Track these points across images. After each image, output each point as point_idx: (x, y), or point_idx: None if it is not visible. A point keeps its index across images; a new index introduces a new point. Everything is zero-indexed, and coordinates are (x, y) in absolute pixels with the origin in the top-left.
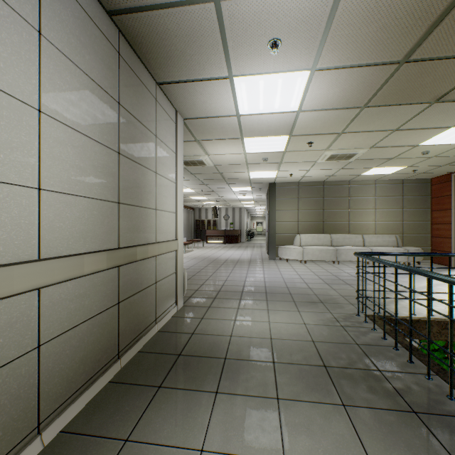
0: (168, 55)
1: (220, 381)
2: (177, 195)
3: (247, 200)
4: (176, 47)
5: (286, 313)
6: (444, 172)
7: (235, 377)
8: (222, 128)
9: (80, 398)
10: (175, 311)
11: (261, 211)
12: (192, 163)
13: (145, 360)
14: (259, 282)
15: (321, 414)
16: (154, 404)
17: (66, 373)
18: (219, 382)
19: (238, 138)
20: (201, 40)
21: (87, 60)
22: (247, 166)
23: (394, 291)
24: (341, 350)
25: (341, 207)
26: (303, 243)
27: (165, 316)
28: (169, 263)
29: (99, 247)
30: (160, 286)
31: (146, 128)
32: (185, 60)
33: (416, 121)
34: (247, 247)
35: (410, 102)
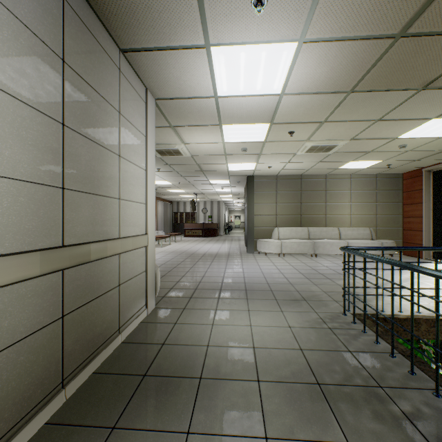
0: (130, 10)
1: (193, 414)
2: (147, 184)
3: (225, 193)
4: None
5: (269, 314)
6: (416, 167)
7: (212, 407)
8: (198, 112)
9: None
10: (144, 315)
11: (239, 205)
12: (167, 153)
13: (100, 386)
14: (238, 278)
15: None
16: None
17: None
18: (192, 416)
19: (216, 124)
20: None
21: None
22: (225, 157)
23: (390, 292)
24: (334, 361)
25: (318, 200)
26: (281, 236)
27: (131, 322)
28: (137, 261)
29: (30, 245)
30: (125, 289)
31: (105, 100)
32: (153, 19)
33: (399, 111)
34: (225, 241)
35: (398, 87)
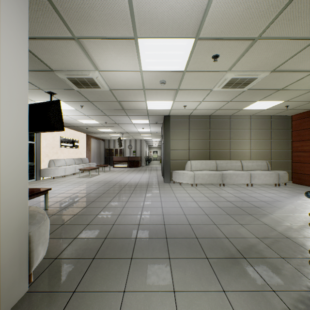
0: None
1: None
2: None
3: (145, 133)
4: None
5: (208, 304)
6: (306, 109)
7: None
8: (103, 6)
9: None
10: None
11: (156, 143)
12: (83, 84)
13: None
14: (156, 216)
15: None
16: None
17: None
18: None
19: (131, 38)
20: None
21: None
22: (144, 93)
23: None
24: None
25: (224, 137)
26: (193, 168)
27: None
28: None
29: None
30: None
31: None
32: None
33: None
34: (146, 171)
35: None
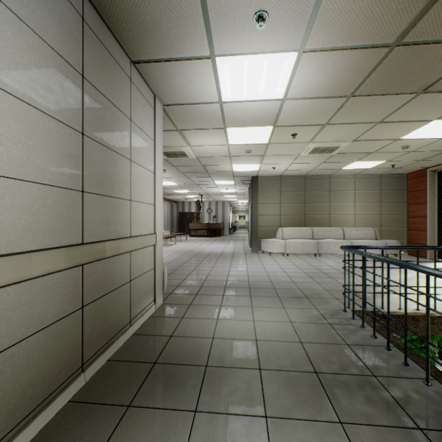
0: (142, 27)
1: (200, 396)
2: (155, 186)
3: (229, 193)
4: (151, 16)
5: (271, 310)
6: (420, 167)
7: (217, 390)
8: (204, 116)
9: (27, 429)
10: (153, 309)
11: (243, 205)
12: (173, 155)
13: (115, 371)
14: (242, 276)
15: (317, 436)
16: (120, 431)
17: (6, 401)
18: (198, 397)
19: (221, 128)
20: (179, 8)
21: (38, 17)
22: (230, 159)
23: (386, 288)
24: (331, 352)
25: (322, 200)
26: (285, 236)
27: (141, 316)
28: (146, 259)
29: (56, 242)
30: (135, 285)
31: (118, 109)
32: (162, 34)
33: (400, 113)
34: (230, 240)
35: (397, 91)
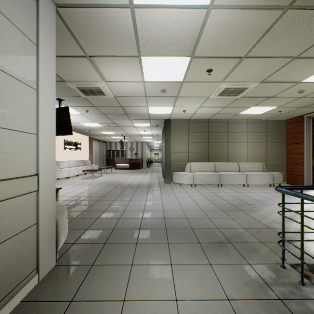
0: None
1: None
2: (38, 108)
3: (147, 135)
4: None
5: (196, 272)
6: (299, 114)
7: None
8: (113, 34)
9: None
10: (32, 285)
11: (157, 145)
12: (90, 92)
13: None
14: (157, 212)
15: None
16: None
17: None
18: None
19: (135, 56)
20: None
21: None
22: (146, 100)
23: None
24: None
25: (222, 140)
26: (192, 170)
27: None
28: (14, 215)
29: None
30: None
31: None
32: None
33: None
34: (147, 172)
35: None
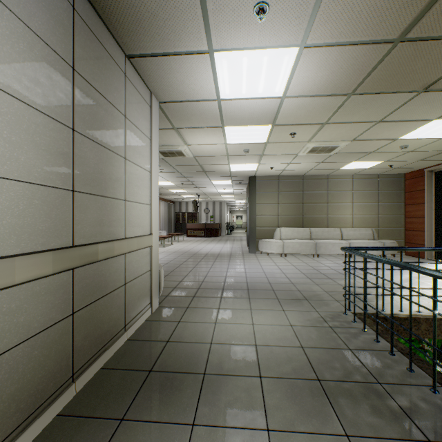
0: (137, 19)
1: (198, 407)
2: (151, 186)
3: (227, 193)
4: (146, 7)
5: (271, 313)
6: (418, 167)
7: (216, 401)
8: (201, 114)
9: None
10: (149, 313)
11: (241, 205)
12: (170, 154)
13: (108, 381)
14: (240, 278)
15: None
16: None
17: None
18: (196, 409)
19: (219, 126)
20: None
21: (23, 2)
22: (227, 158)
23: (389, 291)
24: (334, 358)
25: (320, 201)
26: (283, 236)
27: (136, 320)
28: (142, 261)
29: (43, 245)
30: (130, 288)
31: (112, 105)
32: (158, 27)
33: (400, 113)
34: (228, 241)
35: (398, 90)
